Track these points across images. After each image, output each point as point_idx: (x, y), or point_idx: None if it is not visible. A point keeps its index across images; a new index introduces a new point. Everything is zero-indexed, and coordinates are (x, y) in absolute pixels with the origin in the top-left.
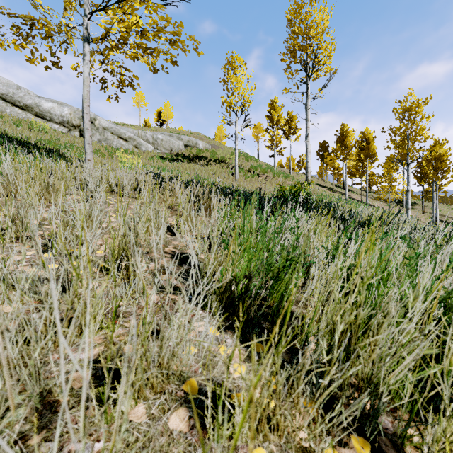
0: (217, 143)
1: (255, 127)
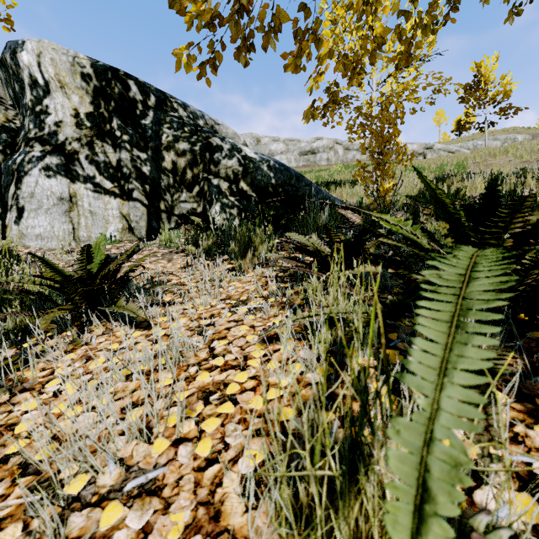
0: None
1: None
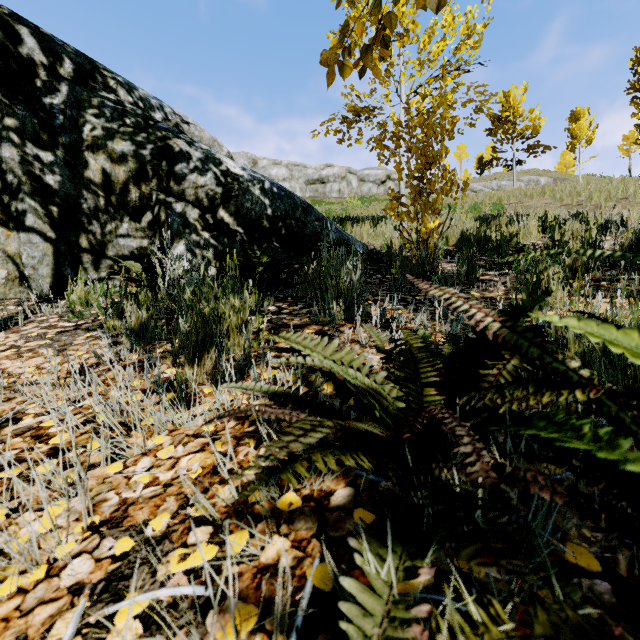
0: (561, 175)
1: (623, 139)
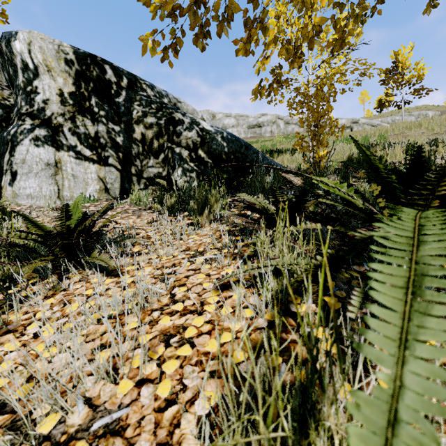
0: None
1: None
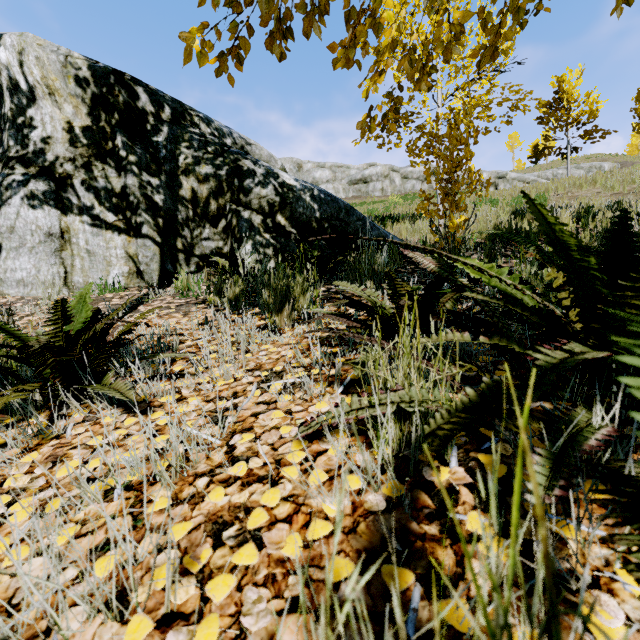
0: (630, 158)
1: None
